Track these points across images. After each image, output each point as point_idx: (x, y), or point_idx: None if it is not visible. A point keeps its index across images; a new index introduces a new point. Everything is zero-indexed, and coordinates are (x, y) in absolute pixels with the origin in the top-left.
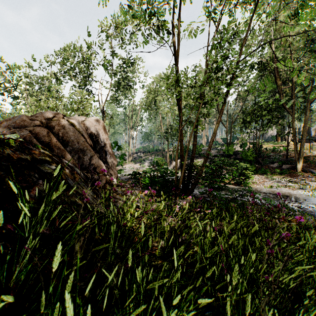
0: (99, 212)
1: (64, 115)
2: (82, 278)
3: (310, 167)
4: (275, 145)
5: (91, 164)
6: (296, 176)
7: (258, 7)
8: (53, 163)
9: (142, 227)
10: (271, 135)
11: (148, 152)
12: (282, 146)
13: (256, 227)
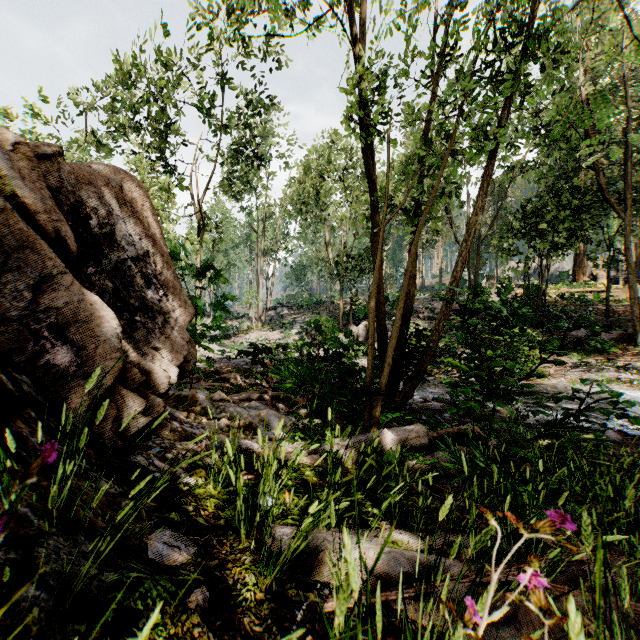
0: None
1: None
2: None
3: None
4: (573, 290)
5: (50, 309)
6: (639, 357)
7: None
8: None
9: None
10: (558, 271)
11: (300, 306)
12: (590, 292)
13: None
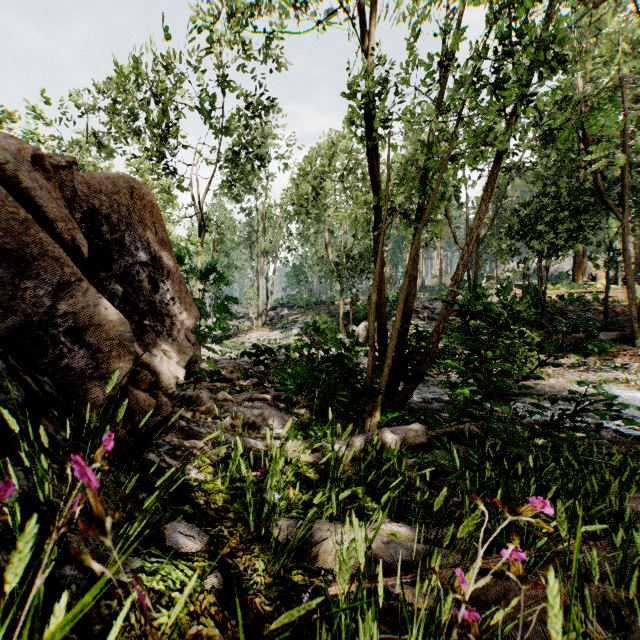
0: None
1: None
2: None
3: None
4: (572, 290)
5: (67, 313)
6: (637, 357)
7: None
8: None
9: None
10: (557, 271)
11: (300, 306)
12: (589, 292)
13: None
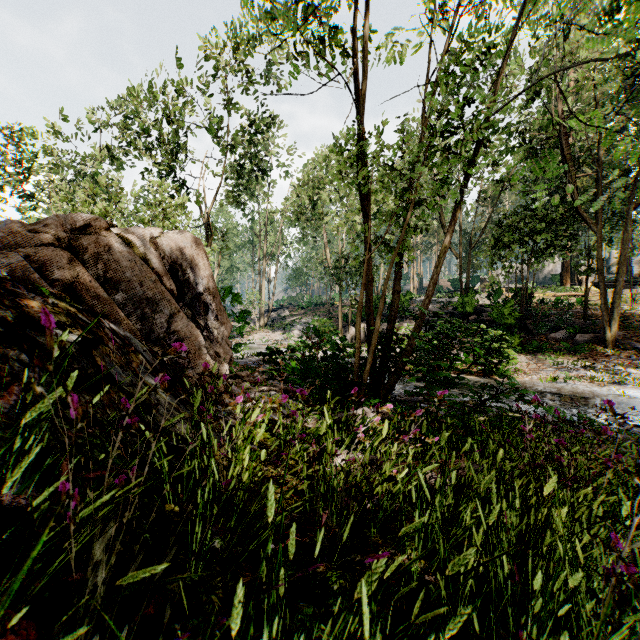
0: (183, 440)
1: (112, 225)
2: (111, 635)
3: (633, 338)
4: (559, 293)
5: (172, 331)
6: (606, 357)
7: (530, 3)
8: (75, 328)
9: (271, 499)
10: (550, 274)
11: (301, 308)
12: (574, 295)
13: (554, 482)
